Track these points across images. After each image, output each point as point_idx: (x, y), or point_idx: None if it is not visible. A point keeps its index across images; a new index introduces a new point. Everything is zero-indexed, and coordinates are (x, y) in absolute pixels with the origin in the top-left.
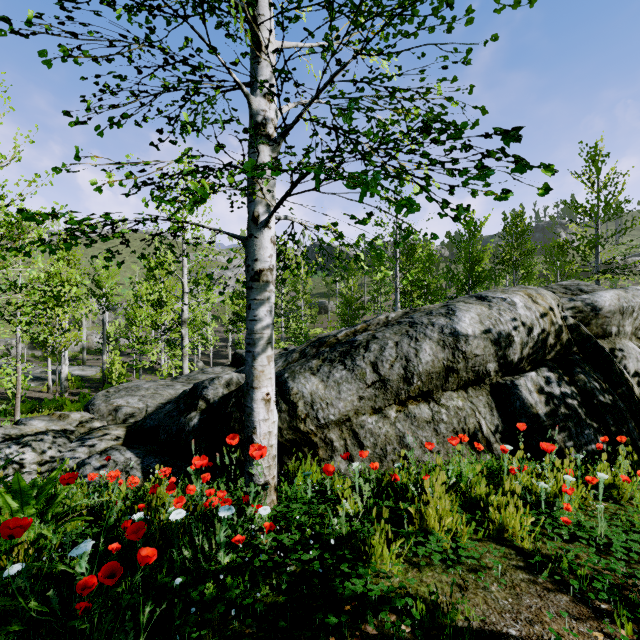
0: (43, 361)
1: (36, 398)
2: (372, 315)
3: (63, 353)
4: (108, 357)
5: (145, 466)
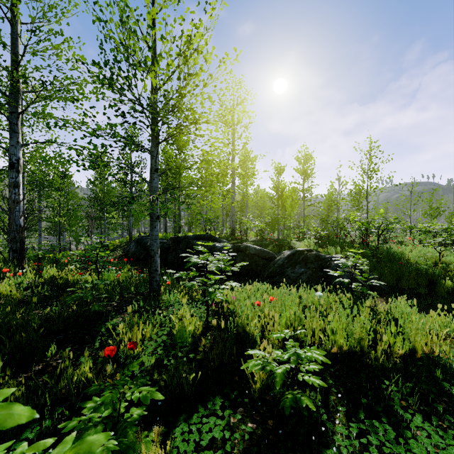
0: None
1: None
2: None
3: None
4: None
5: None
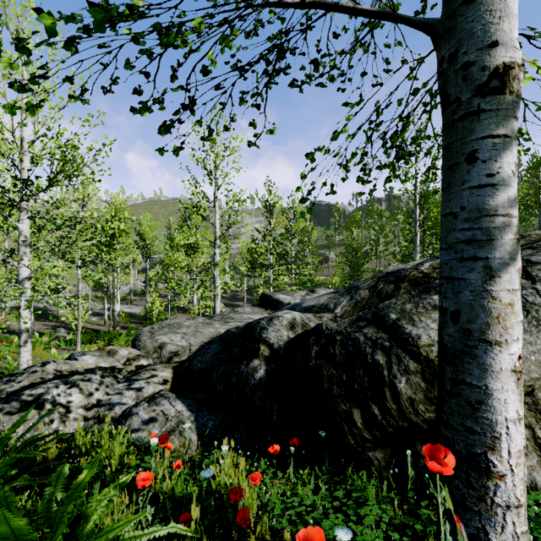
0: (102, 300)
1: (96, 330)
2: (370, 264)
3: (116, 293)
4: (149, 298)
5: (200, 425)
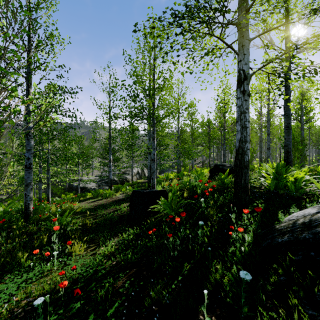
0: None
1: None
2: None
3: None
4: None
5: None
